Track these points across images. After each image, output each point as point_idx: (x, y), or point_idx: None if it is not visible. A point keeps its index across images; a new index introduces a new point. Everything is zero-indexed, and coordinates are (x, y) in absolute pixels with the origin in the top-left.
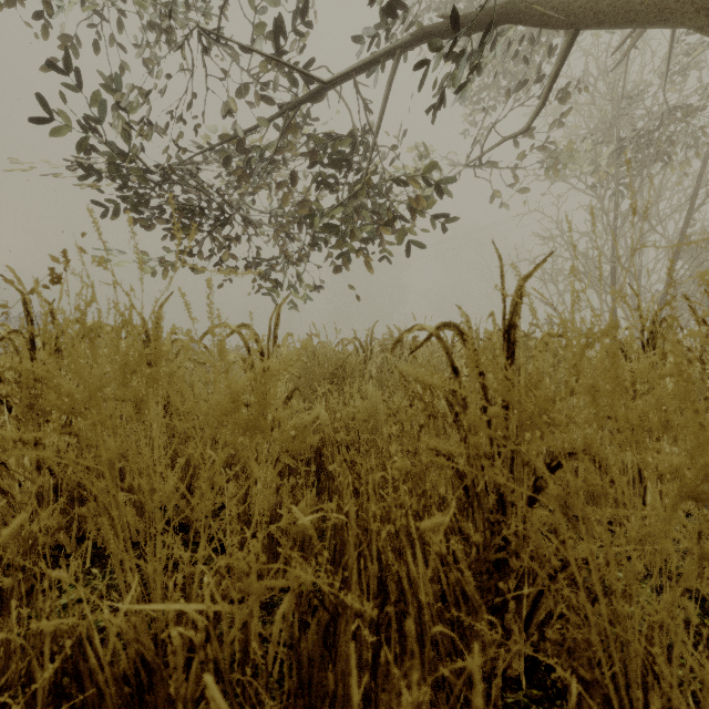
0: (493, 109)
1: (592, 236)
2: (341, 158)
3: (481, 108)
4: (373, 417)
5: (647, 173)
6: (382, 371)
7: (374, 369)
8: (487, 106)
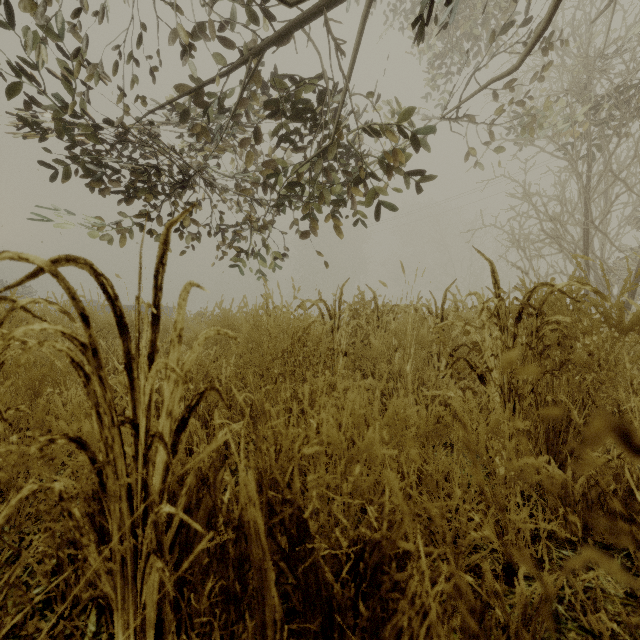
0: (458, 73)
1: (562, 199)
2: (305, 103)
3: (446, 73)
4: (356, 445)
5: (625, 131)
6: (354, 342)
7: (345, 339)
8: (452, 73)
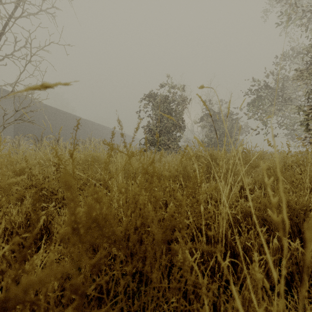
0: None
1: None
2: None
3: None
4: None
5: None
6: None
7: None
8: None
